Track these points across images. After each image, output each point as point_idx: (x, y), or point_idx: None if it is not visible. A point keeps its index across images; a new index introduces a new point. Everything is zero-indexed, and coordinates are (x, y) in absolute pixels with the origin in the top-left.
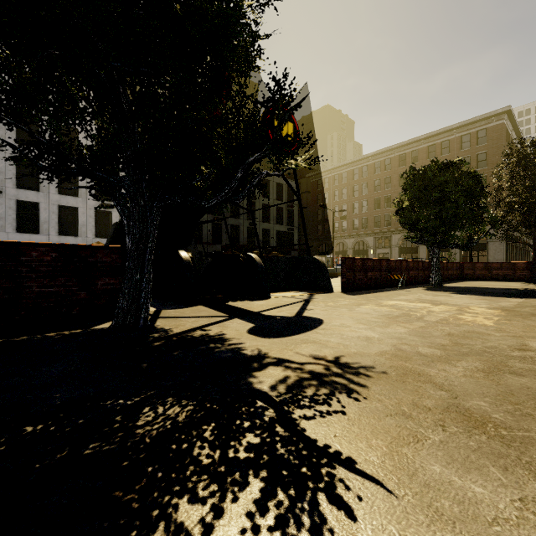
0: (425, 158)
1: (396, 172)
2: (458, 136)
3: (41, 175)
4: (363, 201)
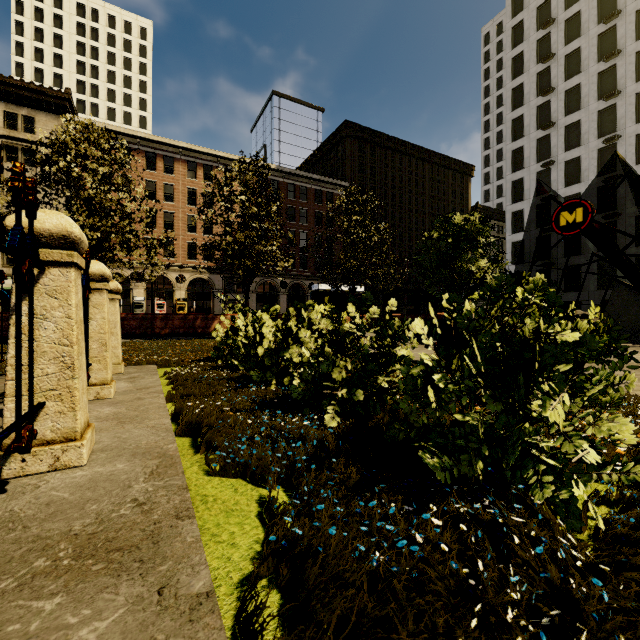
0: None
1: None
2: None
3: None
4: None
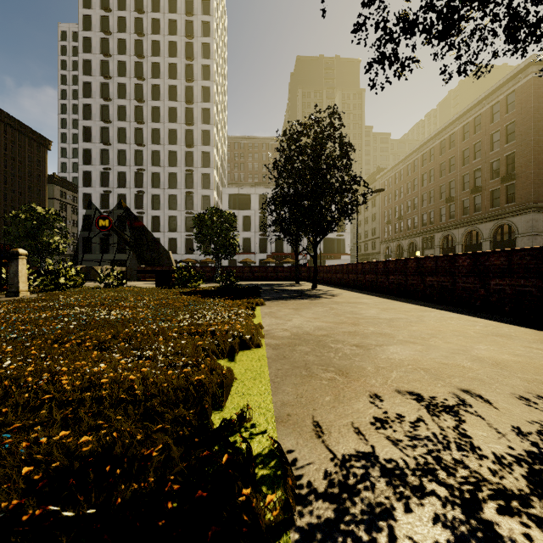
0: (460, 141)
1: (437, 163)
2: (488, 108)
3: (161, 223)
4: (415, 198)
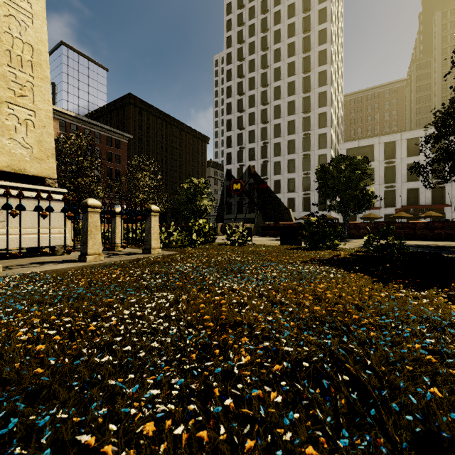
0: None
1: None
2: None
3: (281, 186)
4: None
